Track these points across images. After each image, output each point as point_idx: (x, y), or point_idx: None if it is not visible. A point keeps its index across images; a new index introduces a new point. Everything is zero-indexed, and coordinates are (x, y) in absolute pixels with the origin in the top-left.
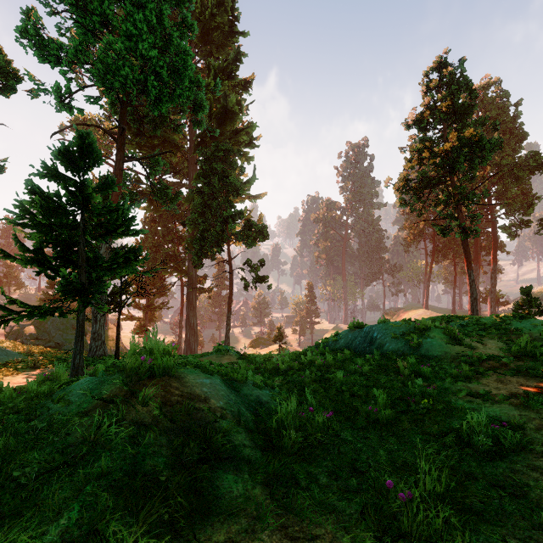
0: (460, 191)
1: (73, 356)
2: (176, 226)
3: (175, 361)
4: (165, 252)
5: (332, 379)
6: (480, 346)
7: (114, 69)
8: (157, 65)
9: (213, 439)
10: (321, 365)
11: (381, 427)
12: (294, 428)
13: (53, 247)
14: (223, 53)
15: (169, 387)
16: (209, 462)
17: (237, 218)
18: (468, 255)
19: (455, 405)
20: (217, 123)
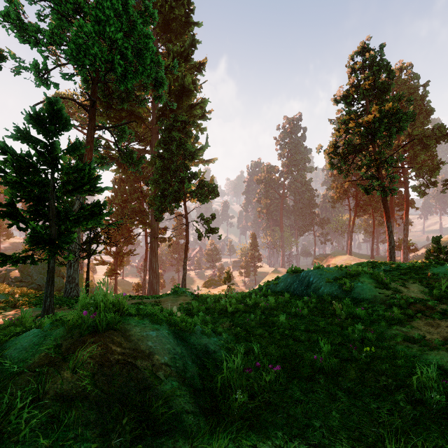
0: (380, 156)
1: (44, 299)
2: (141, 185)
3: (124, 310)
4: (132, 207)
5: (275, 322)
6: (404, 290)
7: (85, 48)
8: (122, 46)
9: (151, 408)
10: (264, 307)
11: (327, 377)
12: (241, 387)
13: (26, 202)
14: (181, 40)
15: (110, 344)
16: (144, 439)
17: (193, 179)
18: (387, 210)
19: (394, 351)
20: (175, 99)
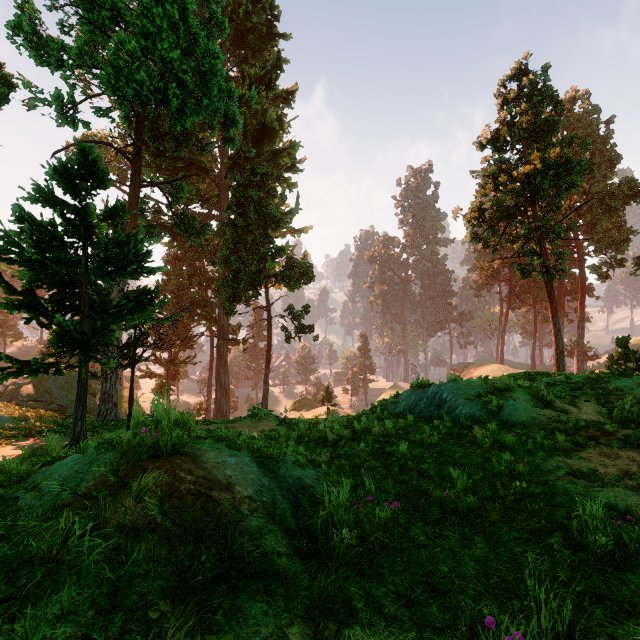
0: (544, 223)
1: (73, 423)
2: (204, 265)
3: (191, 432)
4: (191, 296)
5: (393, 452)
6: (574, 410)
7: (128, 73)
8: (179, 70)
9: (235, 547)
10: (379, 433)
11: (461, 519)
12: (348, 526)
13: (49, 288)
14: (260, 59)
15: (178, 470)
16: (228, 582)
17: (277, 256)
18: (553, 300)
19: (554, 488)
20: (253, 142)
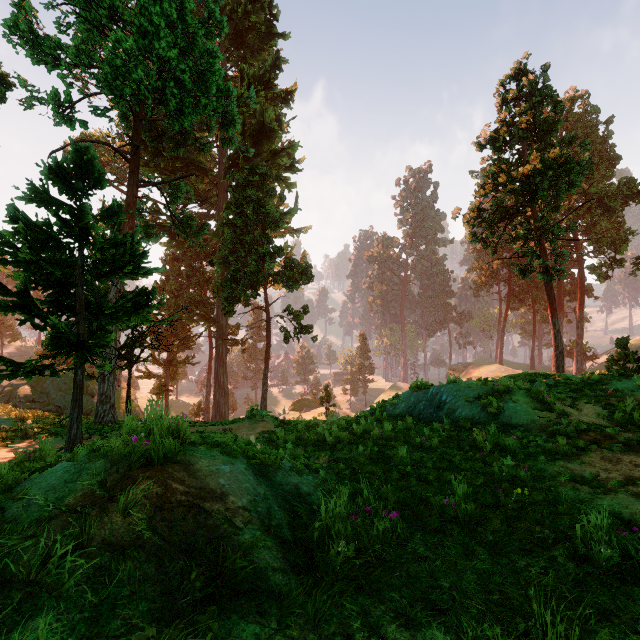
0: (543, 223)
1: (69, 425)
2: (202, 265)
3: (185, 438)
4: (190, 297)
5: (392, 456)
6: (575, 412)
7: (125, 72)
8: (177, 69)
9: (227, 563)
10: (377, 436)
11: (462, 528)
12: (345, 538)
13: (44, 289)
14: (259, 58)
15: (170, 480)
16: (219, 601)
17: (276, 256)
18: (553, 301)
19: (556, 495)
20: (252, 142)
